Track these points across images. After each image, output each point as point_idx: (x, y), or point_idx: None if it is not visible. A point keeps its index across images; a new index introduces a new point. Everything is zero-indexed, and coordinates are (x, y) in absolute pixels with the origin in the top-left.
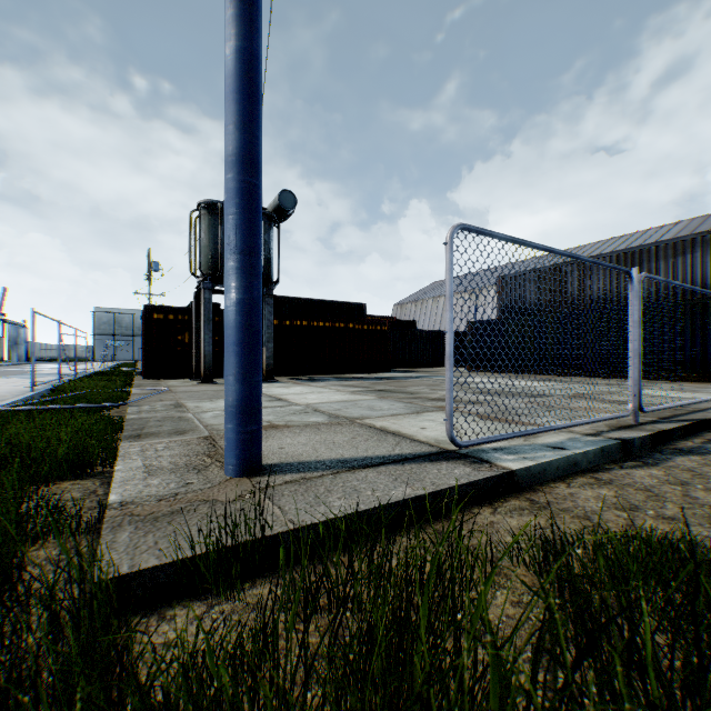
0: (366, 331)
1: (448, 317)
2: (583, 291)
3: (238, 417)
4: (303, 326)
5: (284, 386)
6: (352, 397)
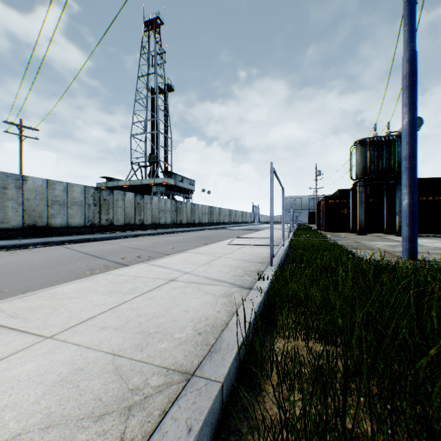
0: None
1: None
2: None
3: (407, 240)
4: (427, 200)
5: None
6: None
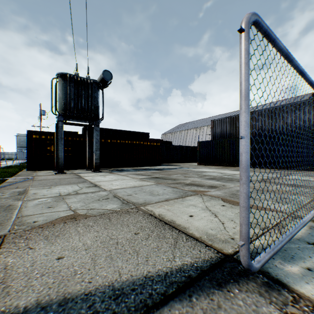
0: (149, 145)
1: (244, 119)
2: (252, 127)
3: None
4: (117, 142)
5: (104, 174)
6: (140, 183)
